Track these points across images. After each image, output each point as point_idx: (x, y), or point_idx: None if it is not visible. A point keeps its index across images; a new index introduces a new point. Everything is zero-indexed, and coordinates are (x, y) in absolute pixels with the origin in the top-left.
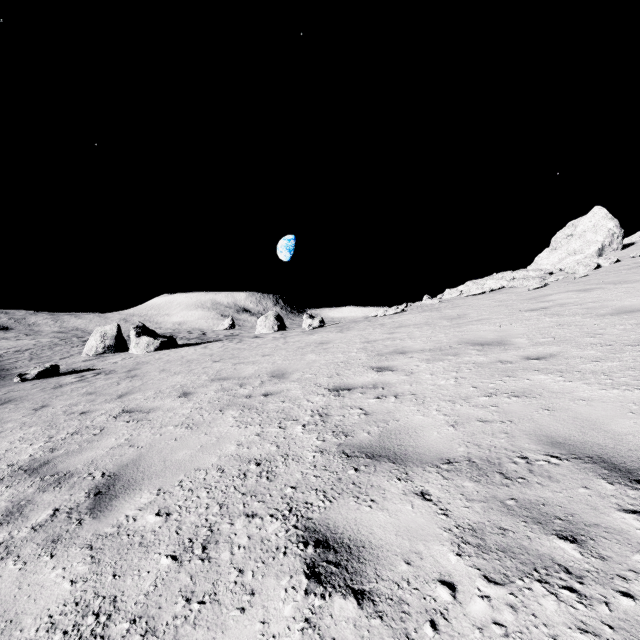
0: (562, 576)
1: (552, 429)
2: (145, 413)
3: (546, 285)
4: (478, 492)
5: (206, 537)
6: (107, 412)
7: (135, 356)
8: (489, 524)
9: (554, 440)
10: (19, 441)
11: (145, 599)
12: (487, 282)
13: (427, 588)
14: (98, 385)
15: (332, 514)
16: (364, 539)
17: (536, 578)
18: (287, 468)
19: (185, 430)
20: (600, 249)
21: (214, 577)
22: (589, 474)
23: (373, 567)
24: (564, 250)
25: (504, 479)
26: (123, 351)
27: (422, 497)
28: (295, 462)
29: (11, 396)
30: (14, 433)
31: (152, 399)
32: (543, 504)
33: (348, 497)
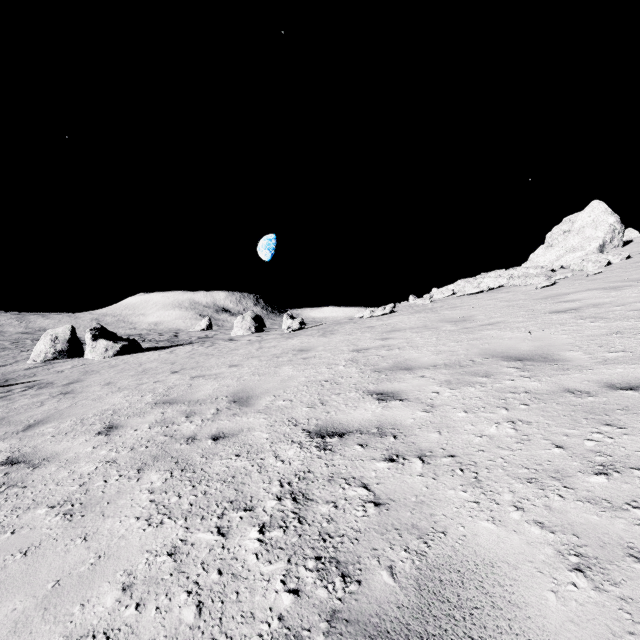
0: None
1: None
2: (31, 468)
3: (555, 283)
4: None
5: None
6: None
7: (89, 363)
8: None
9: None
10: None
11: None
12: (484, 280)
13: None
14: (15, 406)
15: None
16: None
17: None
18: None
19: (58, 522)
20: (601, 246)
21: None
22: None
23: None
24: (562, 247)
25: None
26: (78, 356)
27: None
28: None
29: None
30: None
31: (61, 436)
32: None
33: None
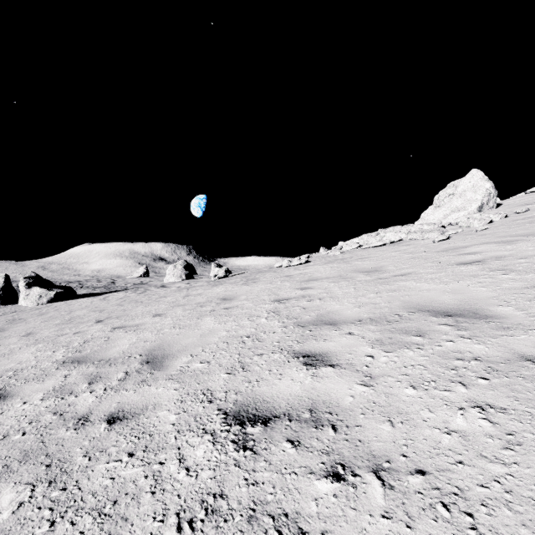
0: None
1: None
2: None
3: (449, 237)
4: None
5: None
6: None
7: (20, 310)
8: None
9: None
10: None
11: None
12: (386, 234)
13: None
14: None
15: None
16: None
17: None
18: None
19: None
20: (480, 207)
21: None
22: None
23: None
24: (448, 207)
25: None
26: (12, 303)
27: None
28: None
29: None
30: None
31: None
32: None
33: None
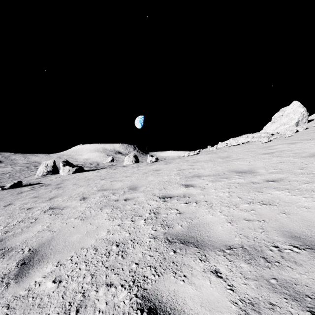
0: None
1: (290, 227)
2: (61, 209)
3: (271, 140)
4: (251, 272)
5: (80, 301)
6: (41, 208)
7: (62, 176)
8: (262, 299)
9: (293, 234)
10: None
11: None
12: (240, 139)
13: None
14: (40, 192)
15: (159, 286)
16: (180, 308)
17: None
18: (134, 249)
19: (80, 221)
20: (297, 122)
21: None
22: None
23: None
24: (278, 123)
25: (266, 262)
26: (56, 173)
27: (216, 274)
28: (139, 245)
29: None
30: None
31: (66, 201)
32: (295, 284)
33: (169, 272)
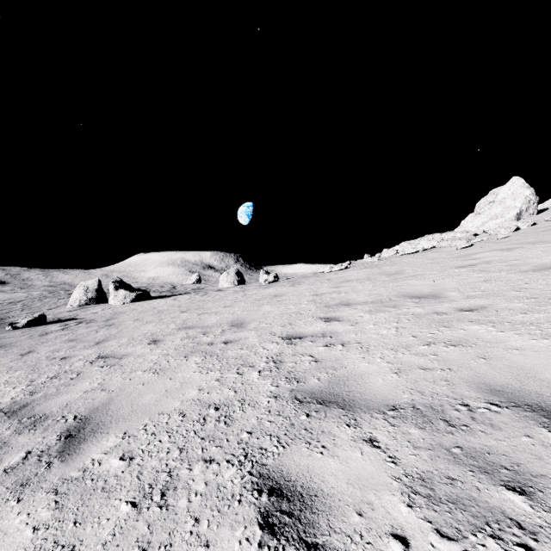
0: (515, 531)
1: (490, 377)
2: (118, 359)
3: (472, 245)
4: (424, 439)
5: (165, 483)
6: (84, 358)
7: (113, 307)
8: (437, 473)
9: (493, 388)
10: (4, 384)
11: (102, 549)
12: (420, 242)
13: (380, 542)
14: (79, 333)
15: (285, 460)
16: (316, 487)
17: (489, 533)
18: (243, 413)
19: (152, 375)
20: (518, 214)
21: (171, 526)
22: (530, 422)
23: (326, 518)
24: (487, 215)
25: (448, 426)
26: (103, 302)
27: (371, 444)
28: (251, 407)
29: (2, 343)
30: (1, 377)
31: (125, 346)
32: (488, 453)
33: (300, 443)
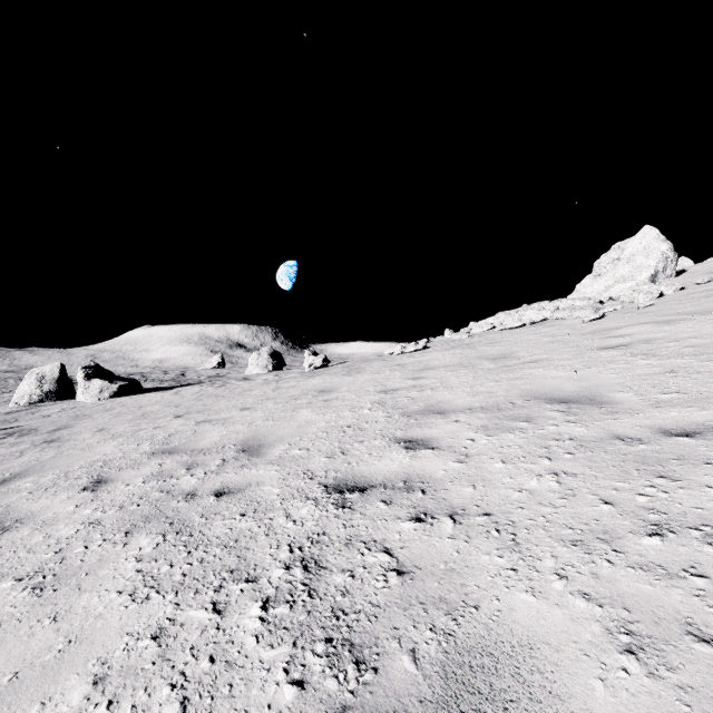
0: None
1: None
2: None
3: (603, 316)
4: None
5: None
6: None
7: (80, 406)
8: None
9: None
10: None
11: None
12: (527, 313)
13: None
14: None
15: None
16: None
17: None
18: None
19: (25, 598)
20: (653, 275)
21: None
22: None
23: None
24: (611, 276)
25: None
26: (68, 398)
27: None
28: None
29: None
30: None
31: (40, 492)
32: None
33: None
